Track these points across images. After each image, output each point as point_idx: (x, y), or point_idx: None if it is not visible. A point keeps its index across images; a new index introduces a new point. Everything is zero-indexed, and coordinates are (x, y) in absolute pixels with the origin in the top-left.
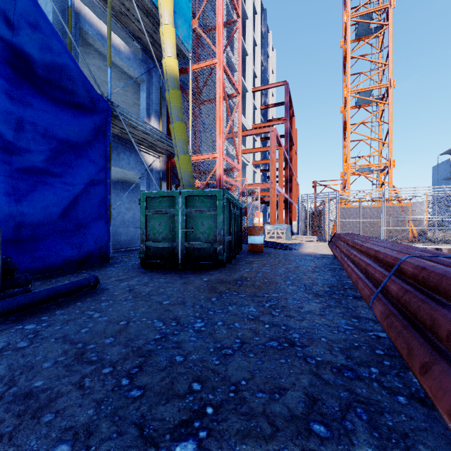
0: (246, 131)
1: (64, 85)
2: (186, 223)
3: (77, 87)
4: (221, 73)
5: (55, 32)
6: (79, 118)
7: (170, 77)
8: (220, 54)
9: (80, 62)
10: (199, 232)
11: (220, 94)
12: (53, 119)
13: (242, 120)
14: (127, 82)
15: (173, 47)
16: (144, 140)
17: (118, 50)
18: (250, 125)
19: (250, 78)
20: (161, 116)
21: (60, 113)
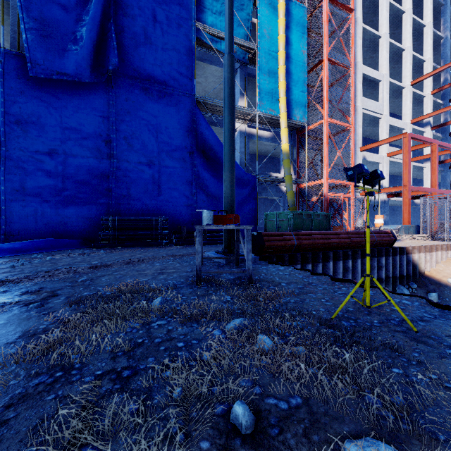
0: (379, 142)
1: (241, 179)
2: (278, 225)
3: (245, 178)
4: (325, 128)
5: (238, 165)
6: (245, 187)
7: (284, 153)
8: (325, 116)
9: (252, 145)
10: (283, 228)
11: (324, 142)
12: (238, 191)
13: (391, 122)
14: (275, 145)
15: (285, 138)
16: (278, 181)
17: (267, 138)
18: (407, 122)
19: (407, 73)
20: (291, 161)
21: (240, 188)
